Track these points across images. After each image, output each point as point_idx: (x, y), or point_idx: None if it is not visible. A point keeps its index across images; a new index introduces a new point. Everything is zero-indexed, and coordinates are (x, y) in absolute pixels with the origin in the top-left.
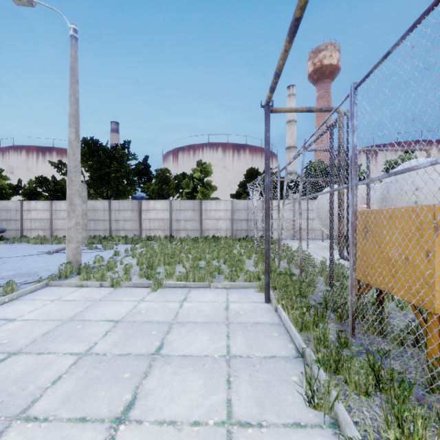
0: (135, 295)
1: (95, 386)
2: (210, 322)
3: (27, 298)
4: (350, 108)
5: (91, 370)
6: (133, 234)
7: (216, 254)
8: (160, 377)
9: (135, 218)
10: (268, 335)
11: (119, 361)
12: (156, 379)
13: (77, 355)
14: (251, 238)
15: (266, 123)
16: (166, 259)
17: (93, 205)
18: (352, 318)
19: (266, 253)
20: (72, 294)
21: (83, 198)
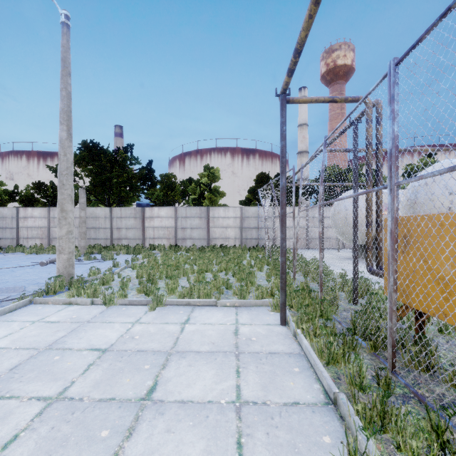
0: (130, 315)
1: (60, 452)
2: (215, 351)
3: (4, 319)
4: (390, 89)
5: (59, 425)
6: (136, 243)
7: (224, 265)
8: (148, 437)
9: (138, 226)
10: (287, 370)
11: (98, 411)
12: (142, 441)
13: (46, 400)
14: (262, 247)
15: (282, 114)
16: (168, 271)
17: (93, 212)
18: (392, 350)
19: (282, 267)
20: (57, 314)
21: (82, 204)
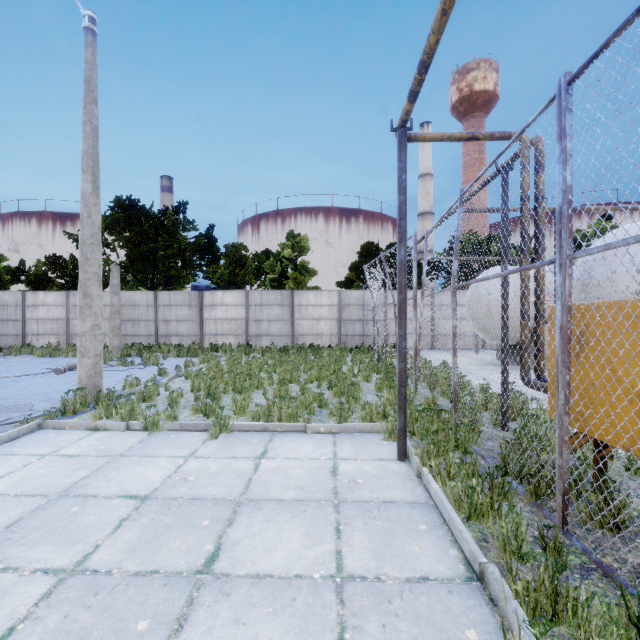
0: (182, 445)
1: None
2: (305, 499)
3: (1, 452)
4: (559, 119)
5: (76, 613)
6: (191, 342)
7: (315, 373)
8: (207, 631)
9: (193, 318)
10: (410, 528)
11: (134, 590)
12: (198, 637)
13: (57, 573)
14: (369, 347)
15: (400, 157)
16: (236, 382)
17: (130, 297)
18: (562, 499)
19: (400, 377)
20: (78, 444)
21: (114, 287)
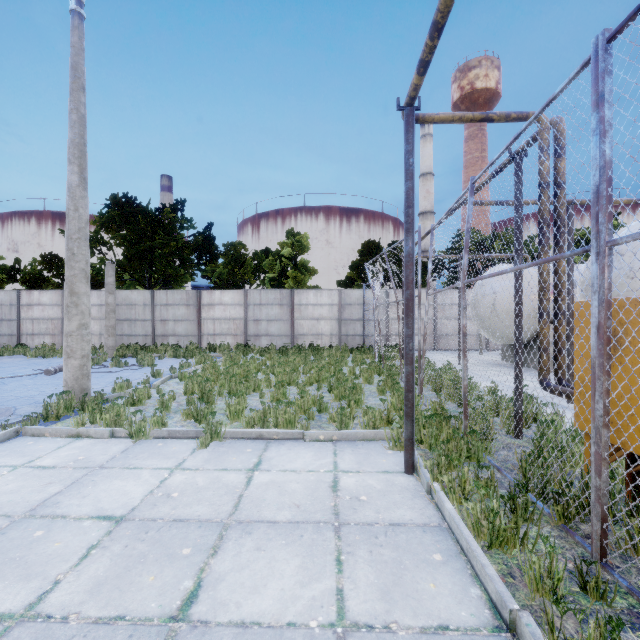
0: (169, 455)
1: None
2: (301, 521)
3: None
4: (596, 84)
5: None
6: (189, 342)
7: (315, 374)
8: None
9: (191, 318)
10: (422, 558)
11: None
12: None
13: (2, 620)
14: (370, 347)
15: (408, 139)
16: (232, 384)
17: (127, 297)
18: (601, 526)
19: (408, 381)
20: (55, 453)
21: (109, 286)
